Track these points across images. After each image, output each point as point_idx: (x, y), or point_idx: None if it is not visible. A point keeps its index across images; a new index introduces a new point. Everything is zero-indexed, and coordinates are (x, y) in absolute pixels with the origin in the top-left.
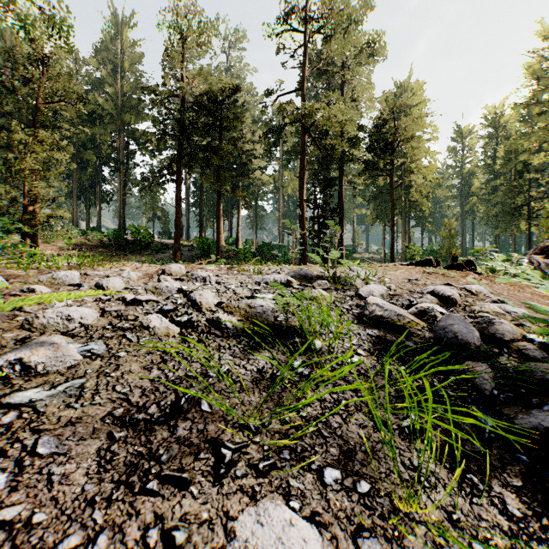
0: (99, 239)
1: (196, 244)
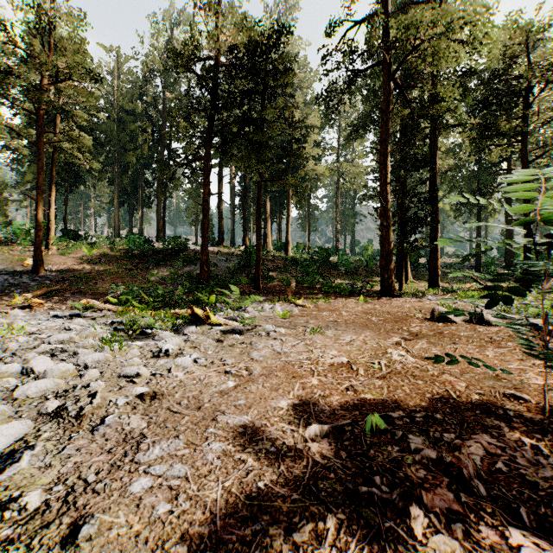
0: (125, 249)
1: (238, 250)
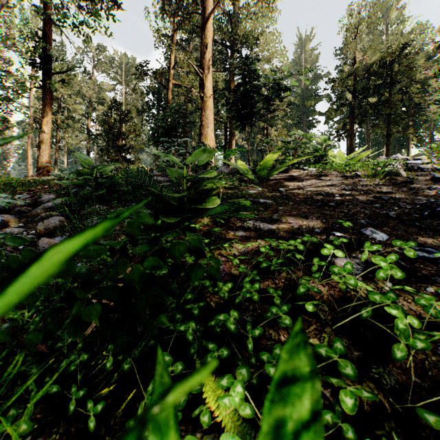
0: None
1: None
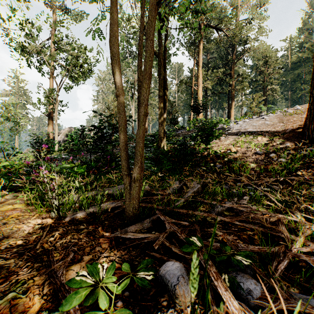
0: None
1: None
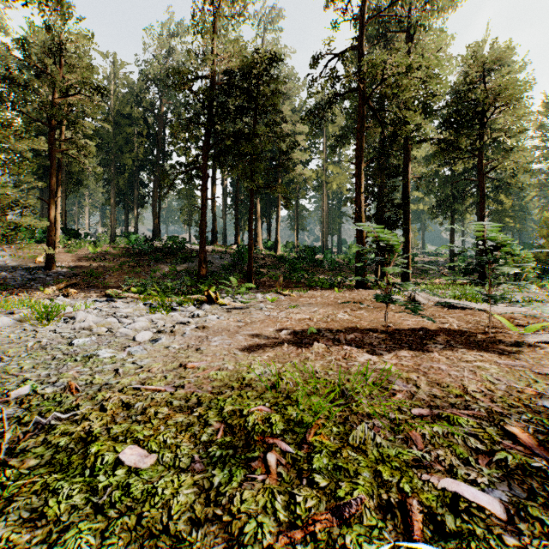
0: (126, 247)
1: (231, 249)
